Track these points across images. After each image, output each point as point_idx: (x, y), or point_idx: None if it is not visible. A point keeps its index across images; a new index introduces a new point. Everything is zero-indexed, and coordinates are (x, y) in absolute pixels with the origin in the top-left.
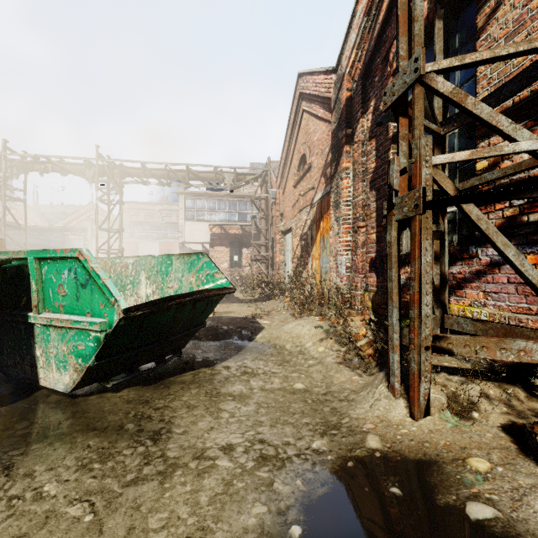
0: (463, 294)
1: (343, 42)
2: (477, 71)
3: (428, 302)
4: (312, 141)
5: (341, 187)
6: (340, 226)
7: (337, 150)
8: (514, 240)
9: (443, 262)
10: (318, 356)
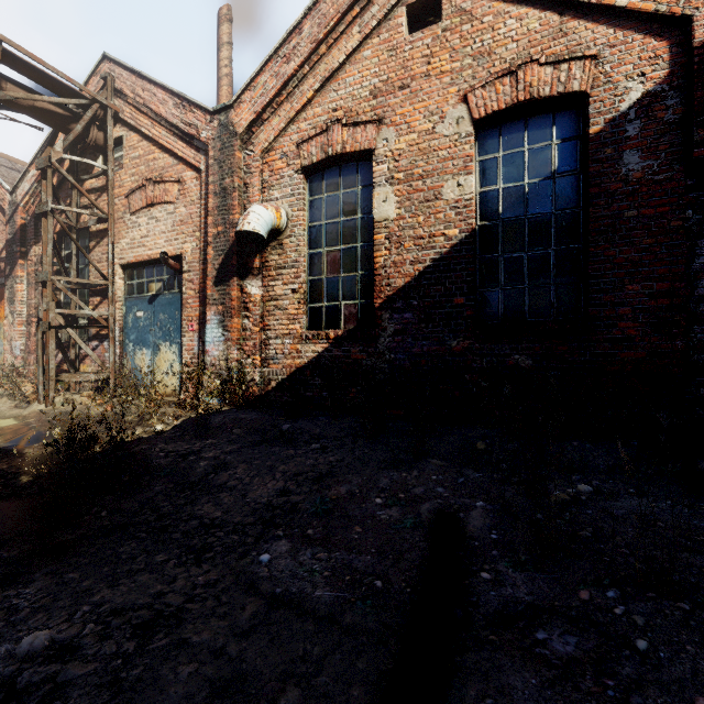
0: (85, 362)
1: (18, 181)
2: (90, 267)
3: (53, 363)
4: None
5: (16, 289)
6: (15, 318)
7: (12, 258)
8: (99, 340)
9: (77, 348)
10: None
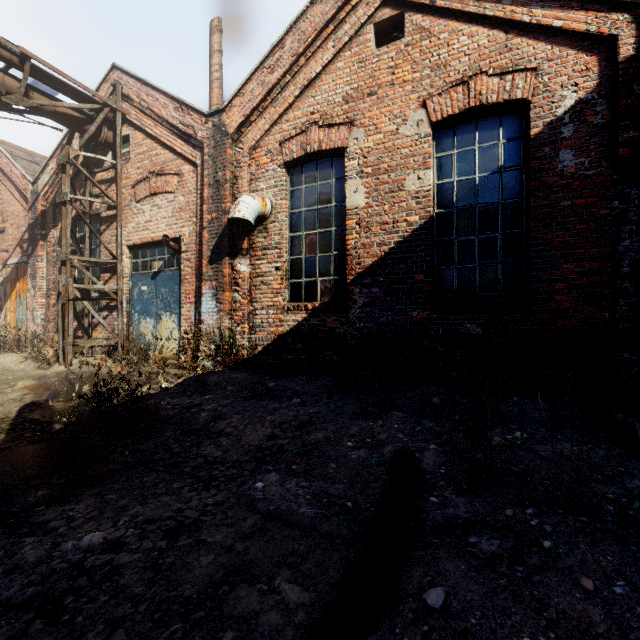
0: (97, 330)
1: (39, 173)
2: (101, 247)
3: (71, 330)
4: (5, 209)
5: (38, 266)
6: (36, 292)
7: (34, 239)
8: (109, 311)
9: (90, 317)
10: (20, 369)
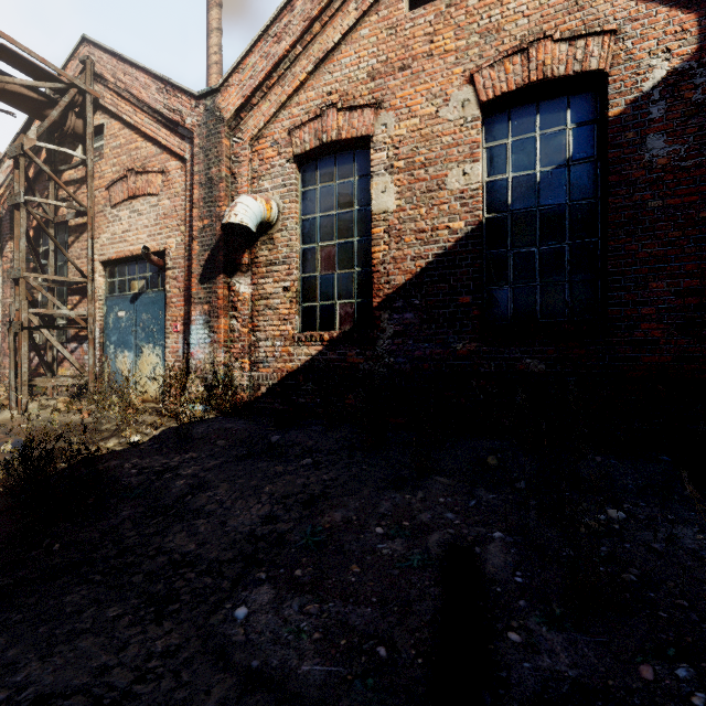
0: (64, 365)
1: None
2: (69, 263)
3: (26, 366)
4: None
5: None
6: None
7: None
8: (78, 342)
9: (54, 350)
10: None
